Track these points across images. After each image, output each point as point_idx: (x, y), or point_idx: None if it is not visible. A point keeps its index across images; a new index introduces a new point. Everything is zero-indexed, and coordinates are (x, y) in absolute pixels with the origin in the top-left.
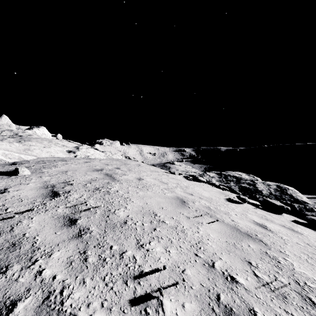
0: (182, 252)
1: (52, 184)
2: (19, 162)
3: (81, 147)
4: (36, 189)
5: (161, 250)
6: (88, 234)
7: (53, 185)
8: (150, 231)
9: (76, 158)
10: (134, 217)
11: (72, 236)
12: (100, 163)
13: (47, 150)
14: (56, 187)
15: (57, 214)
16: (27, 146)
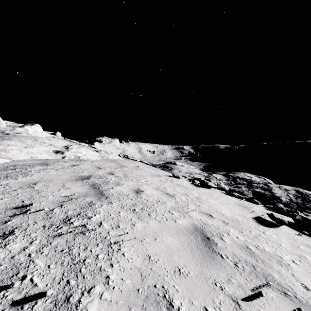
0: None
1: None
2: None
3: (71, 146)
4: None
5: None
6: None
7: None
8: None
9: (64, 159)
10: None
11: None
12: (91, 166)
13: (28, 150)
14: None
15: None
16: (4, 146)
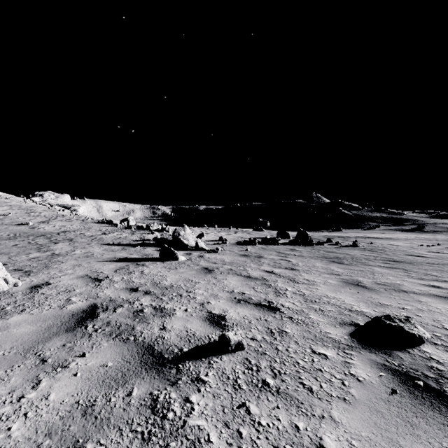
0: None
1: None
2: None
3: None
4: None
5: None
6: None
7: None
8: None
9: None
10: None
11: None
12: None
13: None
14: None
15: None
16: None
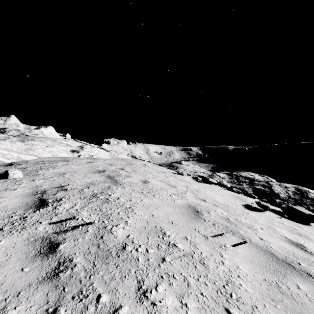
0: (206, 306)
1: (43, 189)
2: (17, 163)
3: (85, 146)
4: (22, 196)
5: (173, 303)
6: (69, 270)
7: (43, 191)
8: (157, 264)
9: (80, 158)
10: (135, 237)
11: (45, 276)
12: (104, 163)
13: (50, 149)
14: (47, 193)
15: (34, 234)
16: (30, 145)
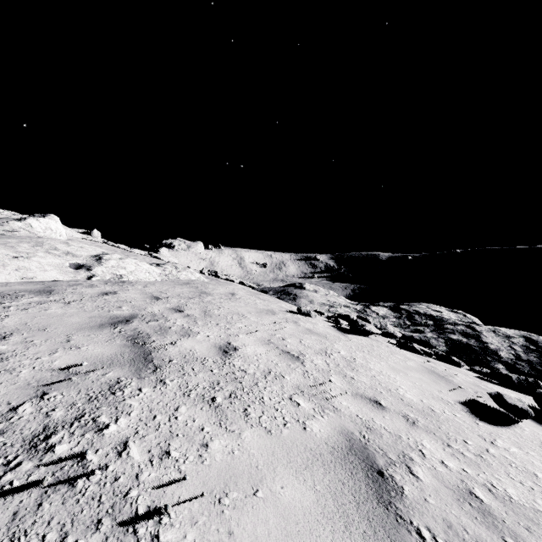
0: None
1: None
2: None
3: (107, 256)
4: None
5: None
6: None
7: None
8: None
9: (89, 282)
10: None
11: None
12: (141, 294)
13: (20, 264)
14: None
15: None
16: None
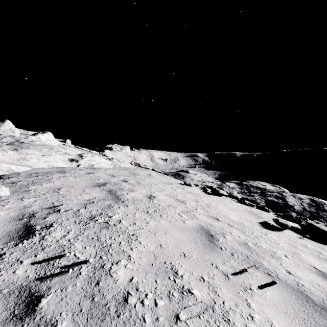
0: None
1: (32, 211)
2: (6, 176)
3: (85, 155)
4: (4, 222)
5: None
6: None
7: (31, 214)
8: (170, 326)
9: (79, 168)
10: (140, 281)
11: None
12: (105, 174)
13: (46, 159)
14: (35, 217)
15: (10, 283)
16: (23, 155)
